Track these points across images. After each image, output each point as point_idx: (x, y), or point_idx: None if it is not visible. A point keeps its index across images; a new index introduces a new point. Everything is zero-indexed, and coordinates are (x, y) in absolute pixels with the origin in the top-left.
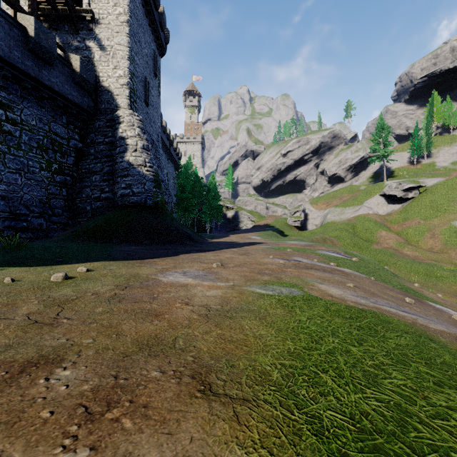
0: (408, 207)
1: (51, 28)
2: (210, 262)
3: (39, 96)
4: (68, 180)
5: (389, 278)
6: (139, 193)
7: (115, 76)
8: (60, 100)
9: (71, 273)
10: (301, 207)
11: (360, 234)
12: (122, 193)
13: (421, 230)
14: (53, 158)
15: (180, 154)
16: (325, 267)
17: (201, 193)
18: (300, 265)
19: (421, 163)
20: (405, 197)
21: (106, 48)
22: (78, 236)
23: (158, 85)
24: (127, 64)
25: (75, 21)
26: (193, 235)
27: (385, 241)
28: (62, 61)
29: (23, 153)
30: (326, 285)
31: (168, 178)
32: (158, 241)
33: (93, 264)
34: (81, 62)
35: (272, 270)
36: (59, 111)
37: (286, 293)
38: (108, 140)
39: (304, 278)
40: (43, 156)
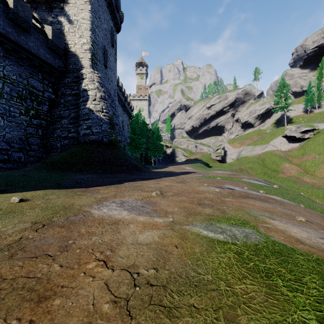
0: (305, 145)
1: (32, 7)
2: (150, 190)
3: (19, 57)
4: (43, 123)
5: (310, 203)
6: (97, 133)
7: (80, 43)
8: (36, 60)
9: (1, 203)
10: (222, 146)
11: (268, 166)
12: (84, 133)
13: (317, 163)
14: (31, 105)
15: (132, 107)
16: (258, 195)
17: (148, 136)
18: (235, 194)
19: (313, 112)
20: (303, 137)
21: (73, 22)
22: (46, 166)
23: (114, 53)
24: (89, 34)
25: (49, 2)
26: (140, 166)
27: (289, 171)
28: (37, 29)
29: (5, 101)
30: (280, 222)
31: (123, 124)
32: (110, 171)
33: (36, 193)
34: (53, 31)
35: (211, 199)
36: (36, 69)
37: (241, 237)
38: (74, 92)
39: (249, 210)
40: (22, 104)
